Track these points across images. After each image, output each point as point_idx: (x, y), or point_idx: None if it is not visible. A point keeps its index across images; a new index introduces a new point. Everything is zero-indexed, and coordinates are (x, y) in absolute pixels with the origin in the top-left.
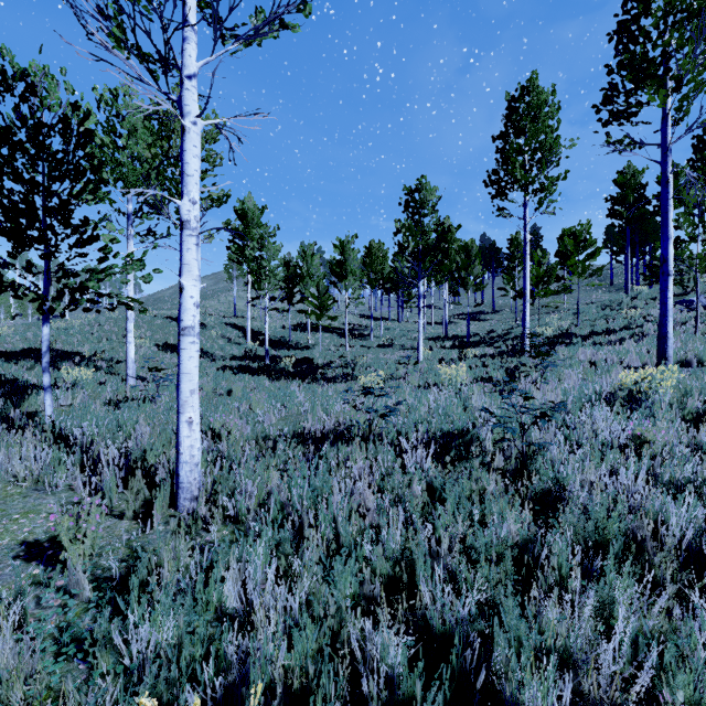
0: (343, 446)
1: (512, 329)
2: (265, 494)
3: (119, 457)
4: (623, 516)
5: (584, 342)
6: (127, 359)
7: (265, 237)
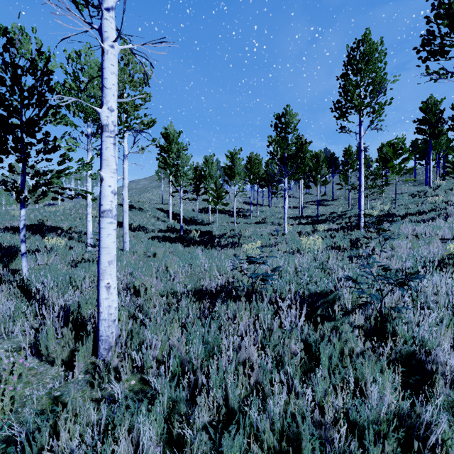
0: (232, 303)
1: (347, 211)
2: (167, 347)
3: (63, 308)
4: None
5: (402, 220)
6: (87, 232)
7: (180, 150)
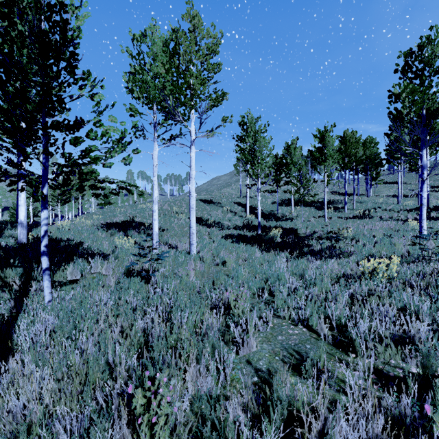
0: None
1: None
2: None
3: None
4: None
5: None
6: (153, 232)
7: (257, 133)
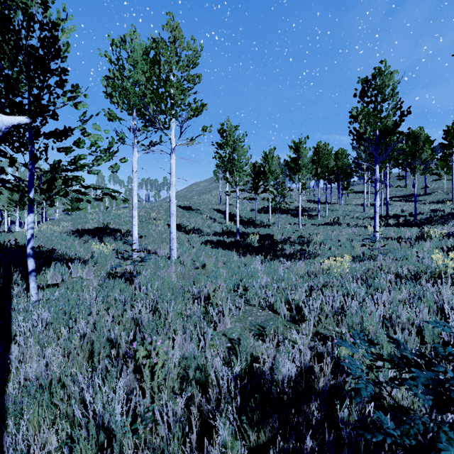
0: None
1: None
2: None
3: None
4: None
5: None
6: (132, 237)
7: (236, 142)
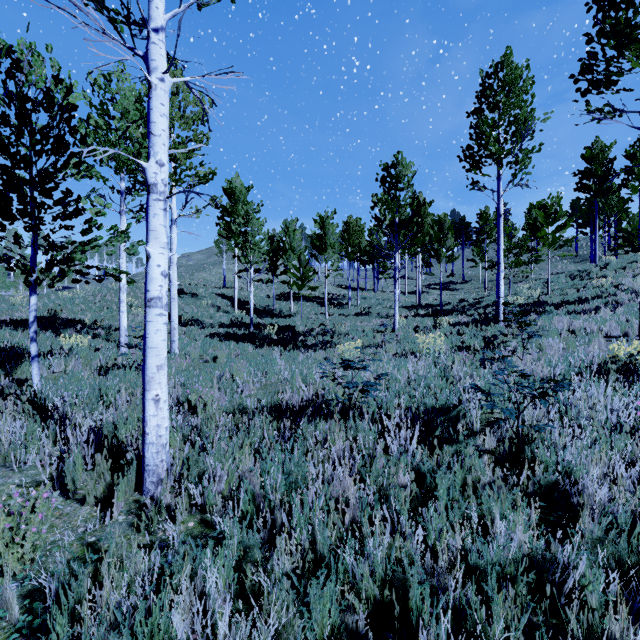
0: (321, 422)
1: (483, 298)
2: (236, 479)
3: (92, 431)
4: None
5: (557, 311)
6: (120, 327)
7: (250, 213)
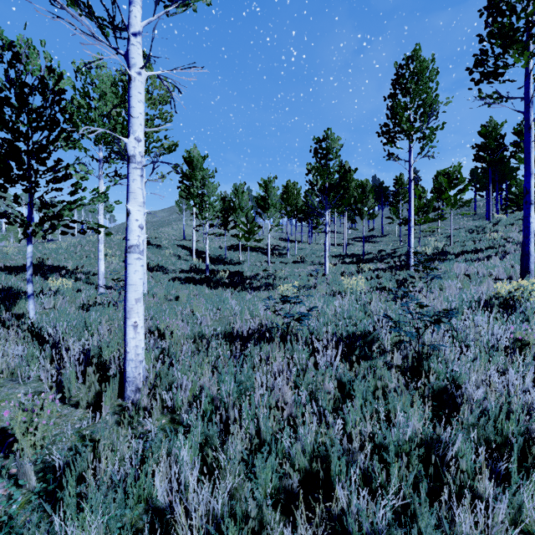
0: (265, 345)
1: (398, 249)
2: (198, 388)
3: (81, 353)
4: (521, 417)
5: (457, 259)
6: (98, 272)
7: (206, 178)
